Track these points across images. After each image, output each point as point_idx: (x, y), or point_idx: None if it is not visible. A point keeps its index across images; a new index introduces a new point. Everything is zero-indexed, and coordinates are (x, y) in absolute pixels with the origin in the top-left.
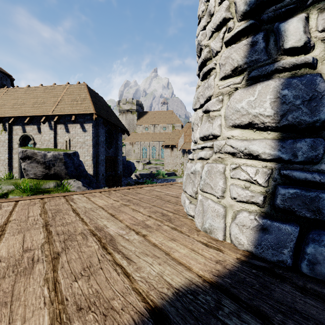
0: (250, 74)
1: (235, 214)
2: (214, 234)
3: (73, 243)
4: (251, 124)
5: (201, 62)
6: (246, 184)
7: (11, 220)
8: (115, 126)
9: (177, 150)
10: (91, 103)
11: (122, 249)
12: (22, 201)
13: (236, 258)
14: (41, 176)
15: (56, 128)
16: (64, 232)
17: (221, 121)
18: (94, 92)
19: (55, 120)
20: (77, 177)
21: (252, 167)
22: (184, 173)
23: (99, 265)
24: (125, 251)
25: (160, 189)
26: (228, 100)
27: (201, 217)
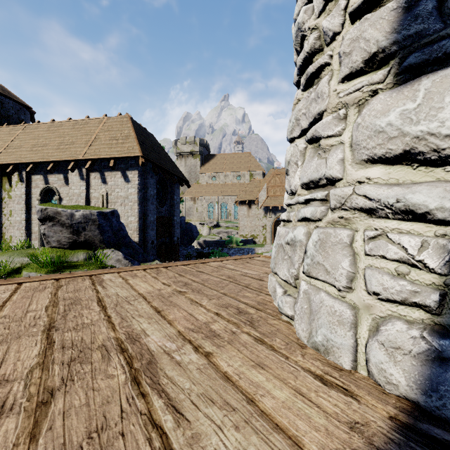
0: (405, 62)
1: (376, 322)
2: (334, 357)
3: (83, 368)
4: (409, 154)
5: (304, 58)
6: (400, 267)
7: (0, 317)
8: (170, 174)
9: (257, 207)
10: (136, 142)
11: (167, 385)
12: (27, 283)
13: (388, 416)
14: (67, 245)
15: (89, 177)
16: (75, 343)
17: (344, 153)
18: (140, 127)
19: (87, 167)
20: (116, 246)
21: (413, 236)
22: (266, 240)
23: (119, 426)
24: (171, 391)
25: (234, 265)
26: (357, 116)
27: (307, 322)
